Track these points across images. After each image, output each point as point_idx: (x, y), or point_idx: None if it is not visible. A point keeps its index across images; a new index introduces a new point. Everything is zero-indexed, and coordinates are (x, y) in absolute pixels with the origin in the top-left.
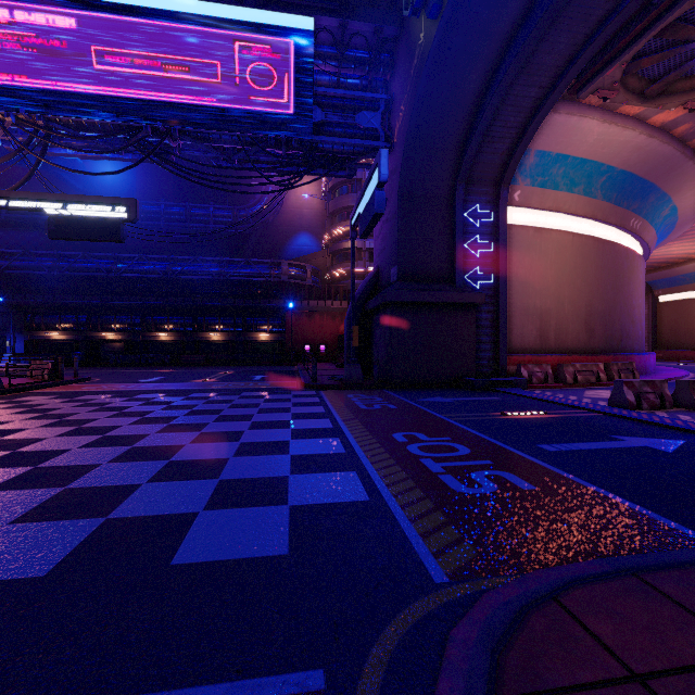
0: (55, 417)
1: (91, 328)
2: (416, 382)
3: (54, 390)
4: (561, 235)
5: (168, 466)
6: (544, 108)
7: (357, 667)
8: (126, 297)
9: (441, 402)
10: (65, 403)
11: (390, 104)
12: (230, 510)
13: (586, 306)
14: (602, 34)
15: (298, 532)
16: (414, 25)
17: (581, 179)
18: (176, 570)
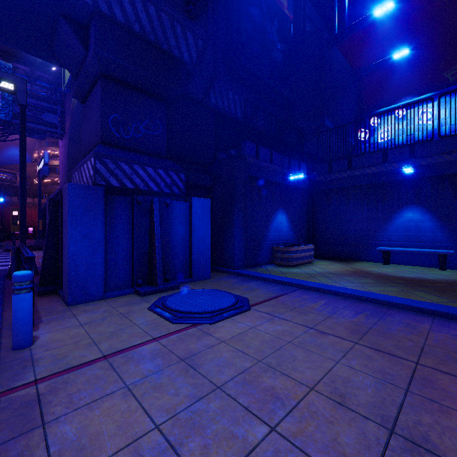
0: None
1: None
2: None
3: None
4: None
5: None
6: None
7: None
8: None
9: None
10: None
11: (64, 113)
12: None
13: None
14: None
15: None
16: None
17: None
18: None
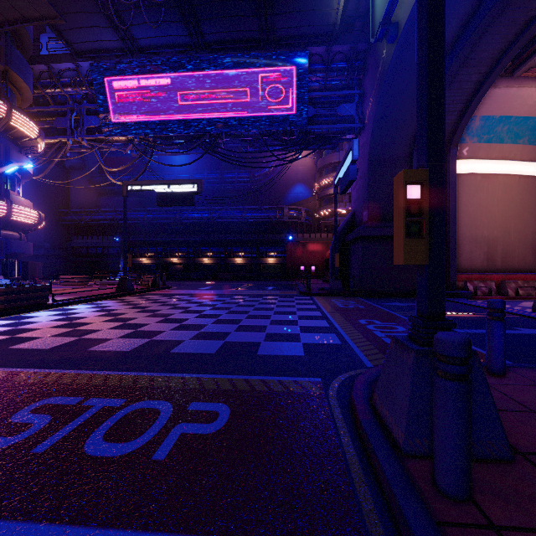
0: (171, 305)
1: (164, 255)
2: (381, 293)
3: (158, 292)
4: (508, 178)
5: (239, 327)
6: (484, 87)
7: (332, 379)
8: (184, 235)
9: (397, 305)
10: (169, 299)
11: (362, 96)
12: (275, 342)
13: (533, 234)
14: (528, 32)
15: (307, 350)
16: (379, 43)
17: (525, 132)
18: (260, 355)
